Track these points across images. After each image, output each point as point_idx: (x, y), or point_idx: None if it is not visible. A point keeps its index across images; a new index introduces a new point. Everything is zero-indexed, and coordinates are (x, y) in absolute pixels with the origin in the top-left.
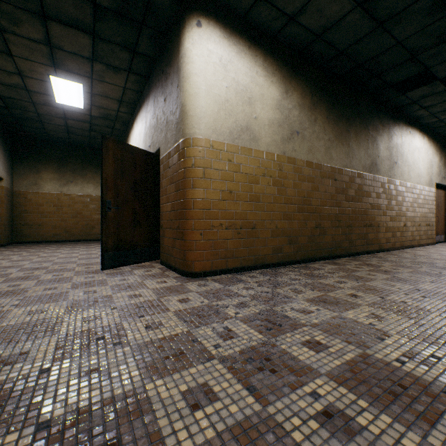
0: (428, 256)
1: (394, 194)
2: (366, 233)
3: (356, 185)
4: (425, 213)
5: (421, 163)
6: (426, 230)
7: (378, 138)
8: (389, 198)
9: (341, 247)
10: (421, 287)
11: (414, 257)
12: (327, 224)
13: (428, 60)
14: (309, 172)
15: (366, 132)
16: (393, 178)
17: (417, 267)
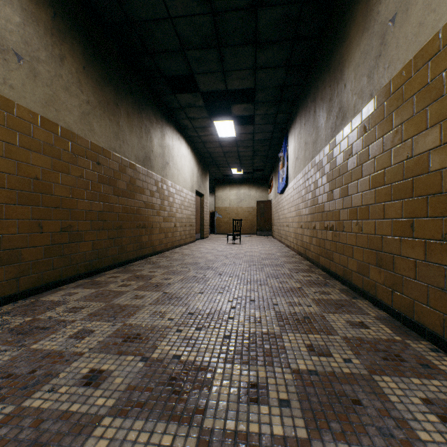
0: (193, 254)
1: (167, 194)
2: (140, 236)
3: (128, 177)
4: (189, 215)
5: (187, 170)
6: (190, 230)
7: (152, 131)
8: (163, 198)
9: (109, 256)
10: (194, 306)
11: (183, 258)
12: (85, 225)
13: (194, 63)
14: (50, 138)
15: (141, 119)
16: (166, 178)
17: (187, 271)
